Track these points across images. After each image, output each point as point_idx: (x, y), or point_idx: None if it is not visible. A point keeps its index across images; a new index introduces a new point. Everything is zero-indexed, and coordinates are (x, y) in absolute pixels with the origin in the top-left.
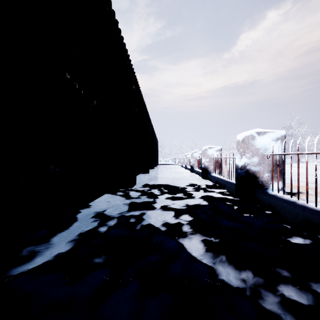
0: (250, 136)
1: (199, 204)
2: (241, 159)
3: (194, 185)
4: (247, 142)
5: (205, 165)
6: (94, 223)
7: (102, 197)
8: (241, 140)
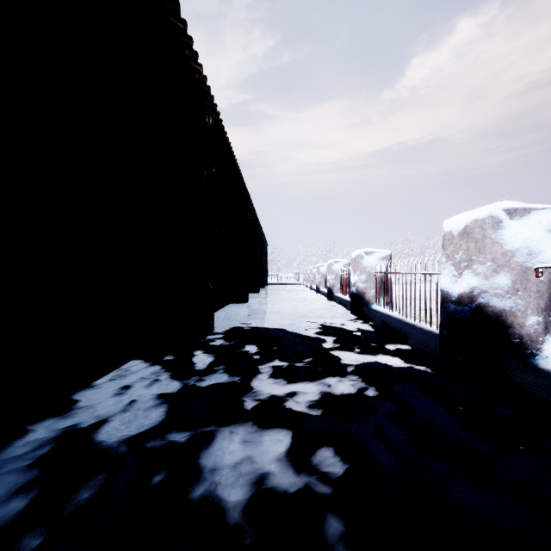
0: (488, 219)
1: (360, 396)
2: (458, 278)
3: (337, 331)
4: (479, 235)
5: (359, 288)
6: (26, 496)
7: (120, 371)
8: (460, 232)
